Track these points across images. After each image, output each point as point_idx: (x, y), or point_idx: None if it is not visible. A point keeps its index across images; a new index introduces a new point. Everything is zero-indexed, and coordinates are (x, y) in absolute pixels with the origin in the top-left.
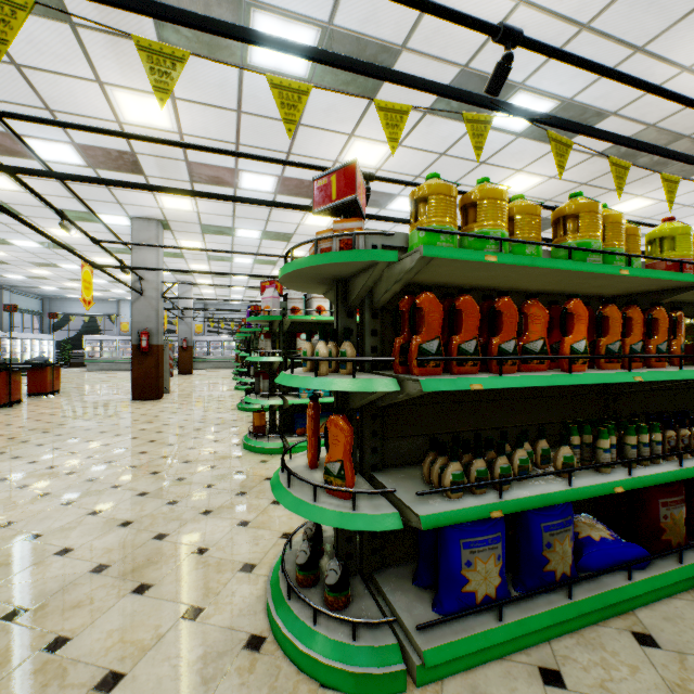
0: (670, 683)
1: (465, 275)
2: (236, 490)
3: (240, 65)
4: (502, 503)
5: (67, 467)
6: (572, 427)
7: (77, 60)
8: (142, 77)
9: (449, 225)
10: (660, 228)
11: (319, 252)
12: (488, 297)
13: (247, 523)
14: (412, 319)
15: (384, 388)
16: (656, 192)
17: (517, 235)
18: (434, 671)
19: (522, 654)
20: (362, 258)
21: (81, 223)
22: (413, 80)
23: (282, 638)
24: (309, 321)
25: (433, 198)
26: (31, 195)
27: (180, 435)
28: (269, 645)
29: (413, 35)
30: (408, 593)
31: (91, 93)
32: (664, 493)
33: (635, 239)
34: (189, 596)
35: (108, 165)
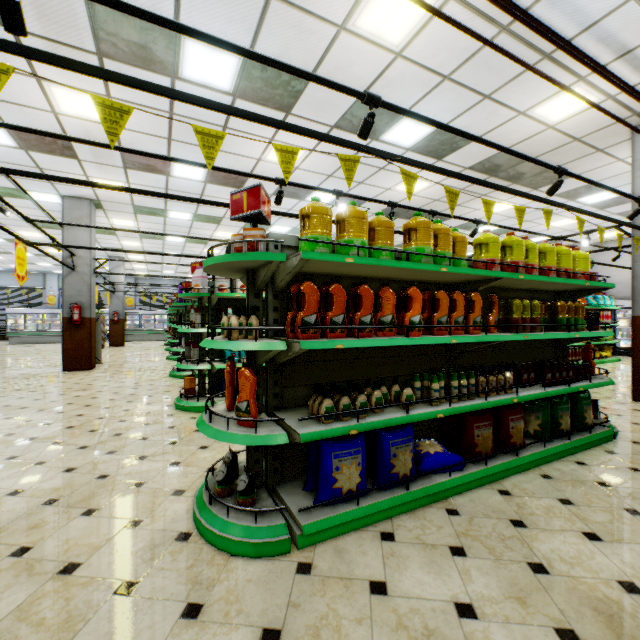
0: (459, 532)
1: (339, 269)
2: (169, 440)
3: (172, 77)
4: (358, 425)
5: (6, 430)
6: (415, 376)
7: (16, 58)
8: (80, 78)
9: (325, 234)
10: (480, 237)
11: (233, 249)
12: (356, 285)
13: (178, 463)
14: (298, 300)
15: (276, 348)
16: (516, 198)
17: (377, 241)
18: (310, 539)
19: (372, 526)
20: (261, 258)
21: (9, 199)
22: (302, 130)
23: (204, 530)
24: (235, 298)
25: (314, 216)
26: None
27: (115, 400)
28: (194, 537)
29: (318, 69)
30: (298, 495)
31: (28, 86)
32: (478, 420)
33: (463, 244)
34: (130, 514)
35: (42, 148)
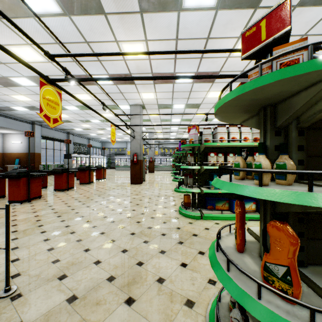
0: None
1: None
2: (177, 240)
3: (178, 11)
4: None
5: (104, 214)
6: None
7: (108, 32)
8: (133, 33)
9: None
10: None
11: None
12: None
13: (185, 265)
14: None
15: None
16: None
17: None
18: None
19: None
20: None
21: (112, 110)
22: None
23: None
24: (214, 146)
25: None
26: (96, 101)
27: (149, 202)
28: None
29: None
30: None
31: (113, 48)
32: None
33: None
34: (154, 317)
35: (121, 82)
